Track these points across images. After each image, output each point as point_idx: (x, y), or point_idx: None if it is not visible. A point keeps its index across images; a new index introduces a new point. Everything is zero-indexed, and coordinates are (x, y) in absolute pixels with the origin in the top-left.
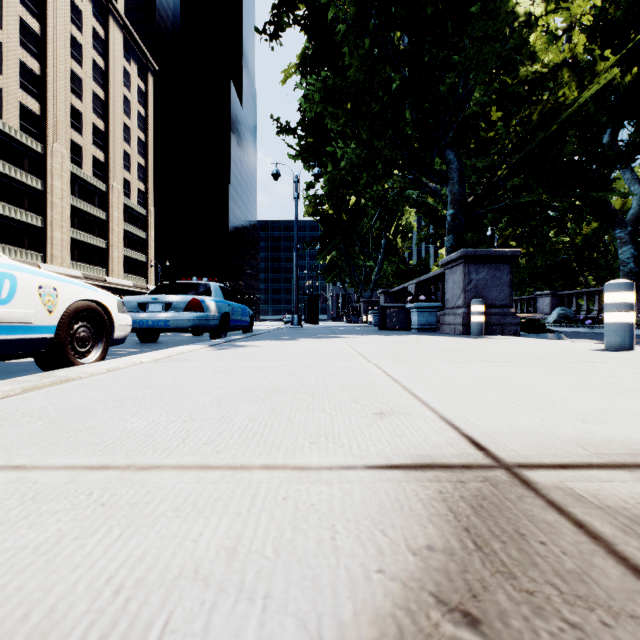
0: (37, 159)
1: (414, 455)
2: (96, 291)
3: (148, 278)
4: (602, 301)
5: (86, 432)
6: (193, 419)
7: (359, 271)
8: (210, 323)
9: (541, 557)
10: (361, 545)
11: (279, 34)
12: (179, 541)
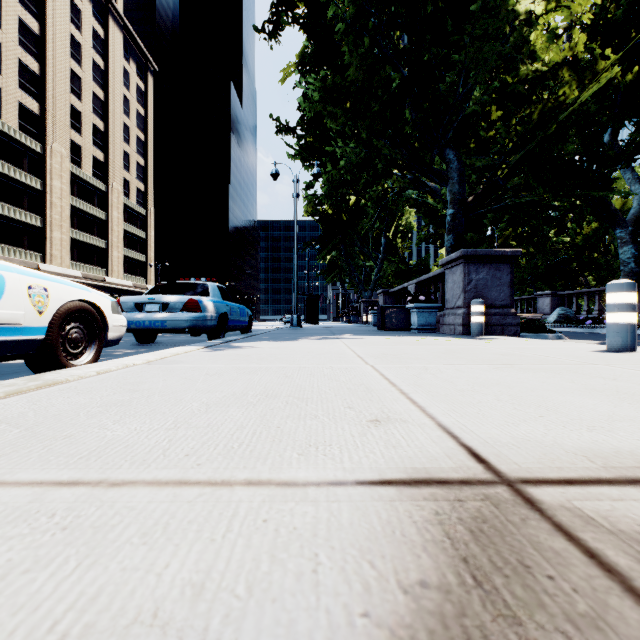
0: (36, 159)
1: (409, 468)
2: (89, 291)
3: (148, 278)
4: (602, 301)
5: (62, 442)
6: (178, 427)
7: (359, 271)
8: (208, 323)
9: (549, 596)
10: (346, 580)
11: (278, 33)
12: (141, 575)
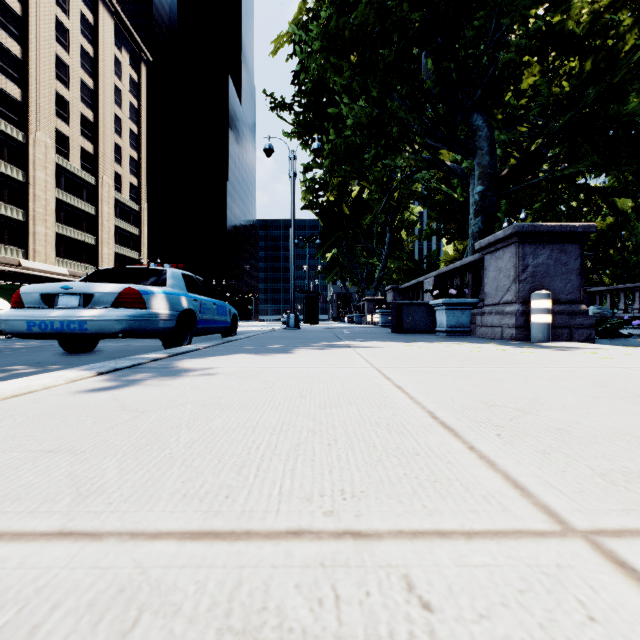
0: (18, 148)
1: None
2: None
3: None
4: (617, 300)
5: None
6: None
7: (361, 269)
8: (158, 325)
9: None
10: None
11: None
12: None
